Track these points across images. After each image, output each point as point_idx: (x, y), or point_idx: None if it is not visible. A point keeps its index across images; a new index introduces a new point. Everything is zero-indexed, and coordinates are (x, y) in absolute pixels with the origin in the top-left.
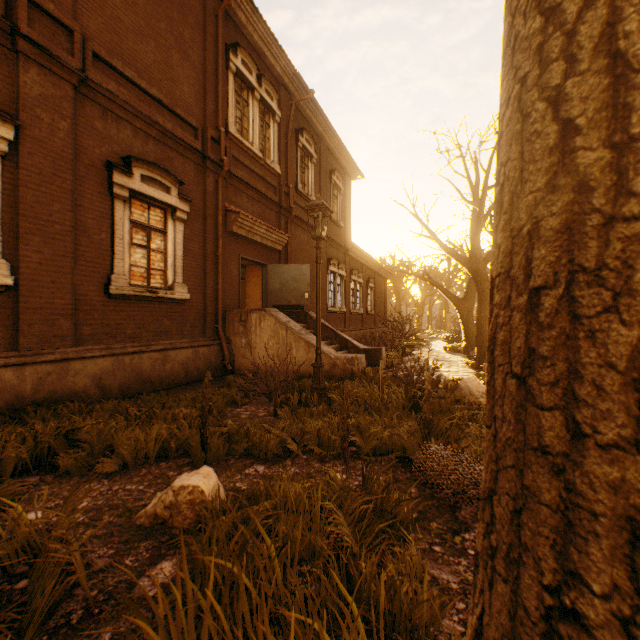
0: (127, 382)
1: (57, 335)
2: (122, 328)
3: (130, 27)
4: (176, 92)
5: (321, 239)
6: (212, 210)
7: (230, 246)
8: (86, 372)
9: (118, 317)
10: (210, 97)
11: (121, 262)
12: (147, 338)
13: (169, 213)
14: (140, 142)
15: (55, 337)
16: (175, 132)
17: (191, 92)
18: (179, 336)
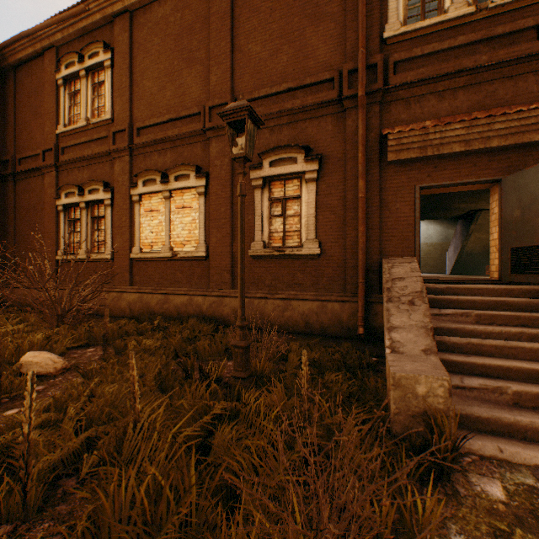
0: (252, 318)
1: (223, 282)
2: (262, 279)
3: (268, 56)
4: (310, 65)
5: (241, 159)
6: (354, 151)
7: (394, 180)
8: (230, 305)
9: (259, 271)
10: (351, 28)
11: (260, 232)
12: (281, 288)
13: (303, 179)
14: (275, 136)
15: (222, 283)
16: (304, 104)
17: (328, 47)
18: (313, 289)
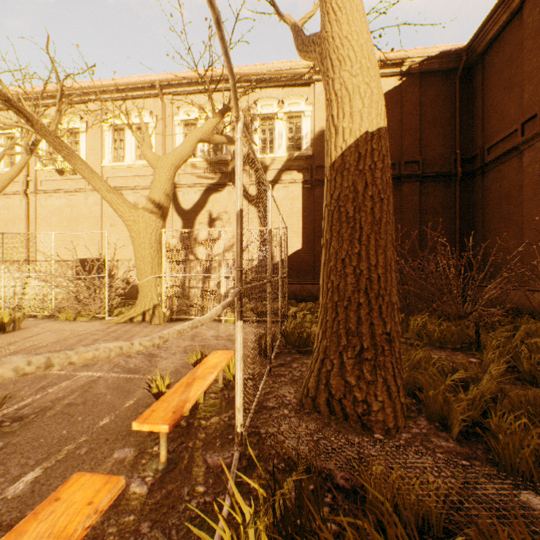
0: None
1: None
2: None
3: None
4: None
5: None
6: None
7: None
8: None
9: None
10: None
11: None
12: None
13: None
14: None
15: None
16: None
17: None
18: None
